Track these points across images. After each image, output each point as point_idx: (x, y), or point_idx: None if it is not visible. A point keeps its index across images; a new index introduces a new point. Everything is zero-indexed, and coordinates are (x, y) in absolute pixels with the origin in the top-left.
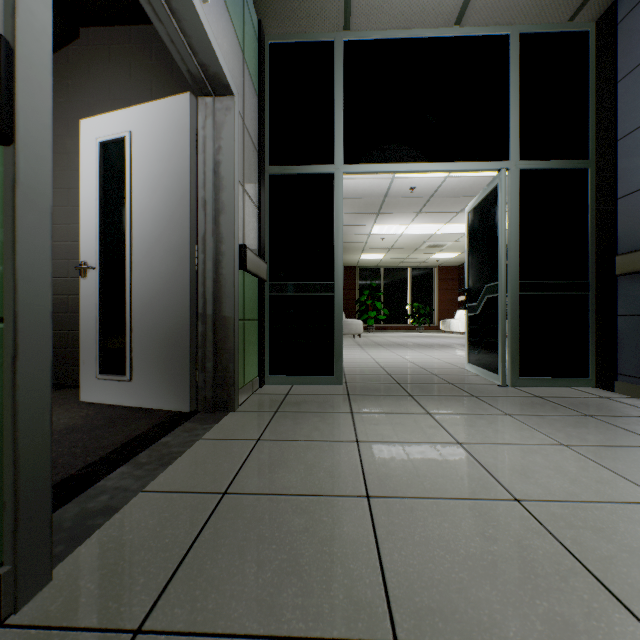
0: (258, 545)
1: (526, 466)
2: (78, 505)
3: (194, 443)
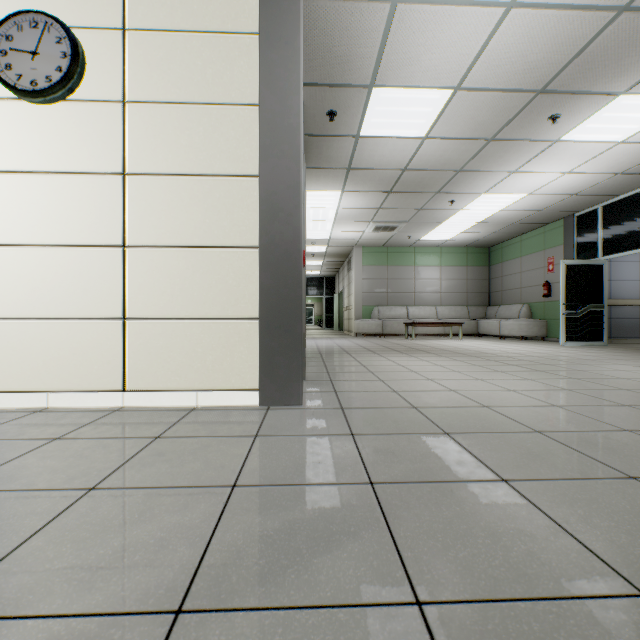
0: None
1: None
2: None
3: None
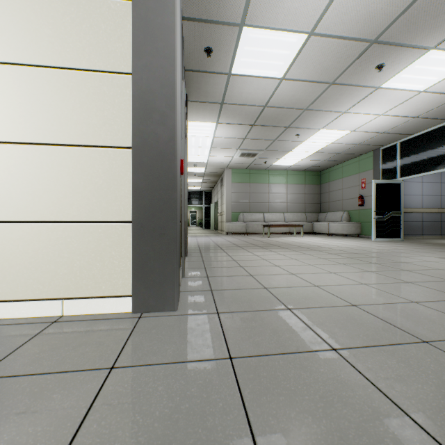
0: None
1: None
2: None
3: None
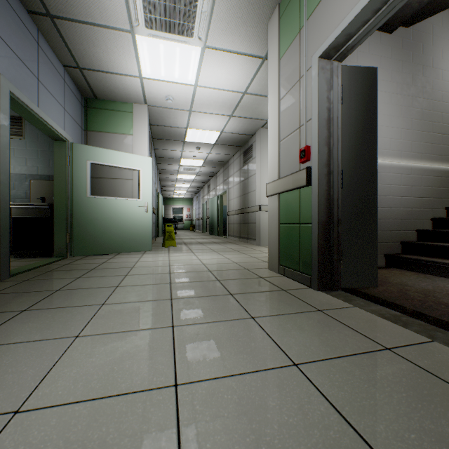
0: (279, 300)
1: (134, 355)
2: (361, 300)
3: (421, 334)
